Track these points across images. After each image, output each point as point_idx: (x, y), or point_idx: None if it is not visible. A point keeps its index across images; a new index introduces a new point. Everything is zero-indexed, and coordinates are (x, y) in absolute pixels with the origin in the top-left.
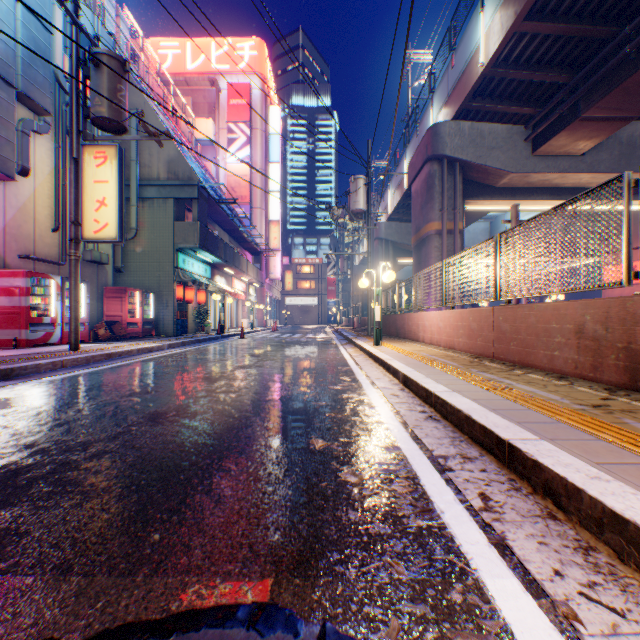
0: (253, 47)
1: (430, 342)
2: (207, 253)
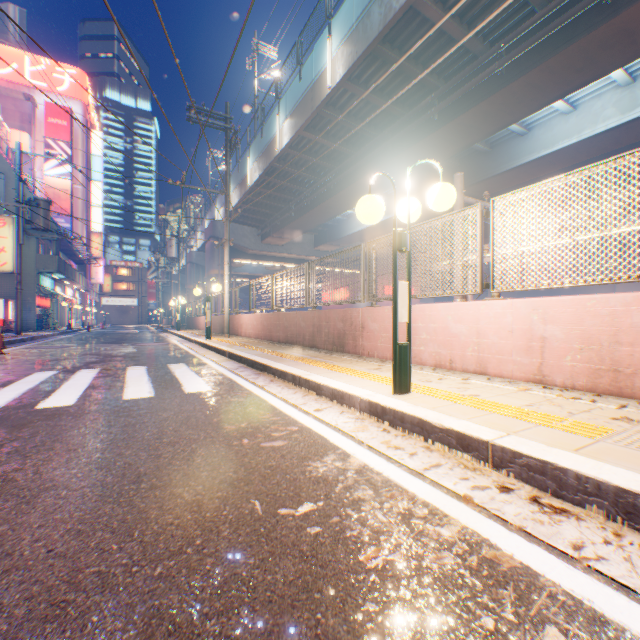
0: (75, 75)
1: (203, 329)
2: (61, 274)
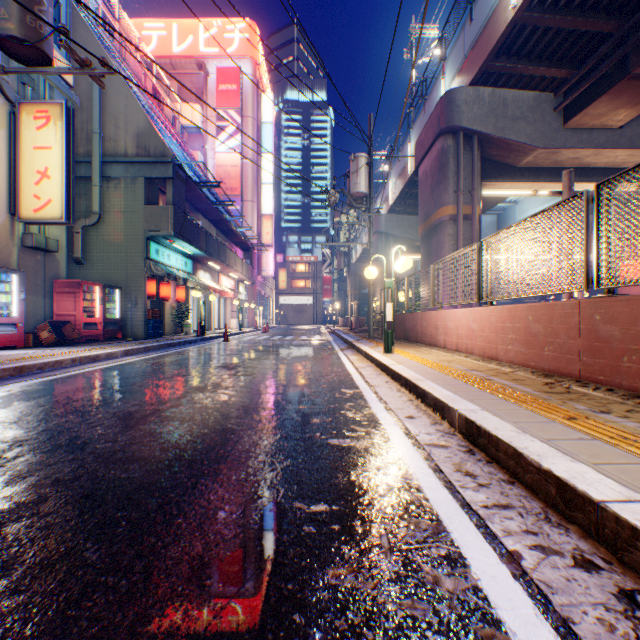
0: (244, 29)
1: (456, 348)
2: (185, 243)
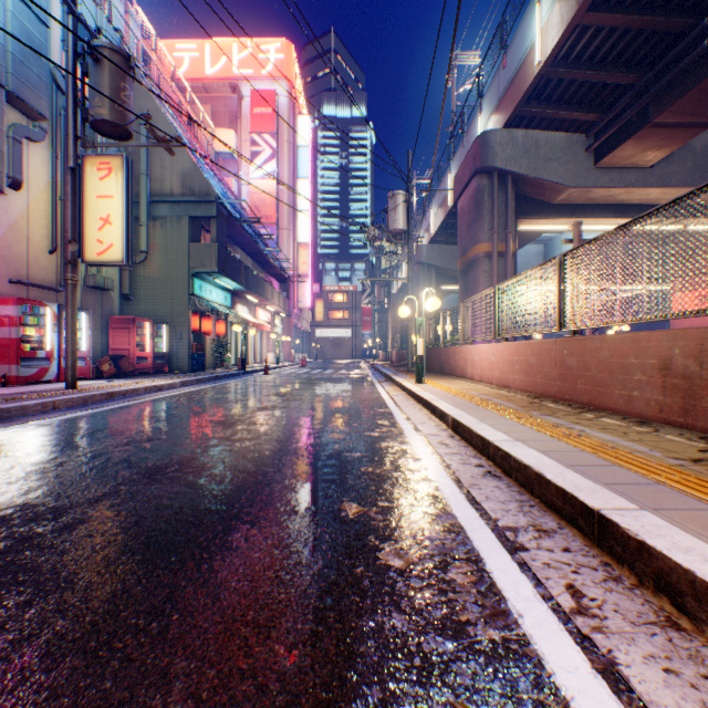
0: (279, 49)
1: (480, 379)
2: (227, 279)
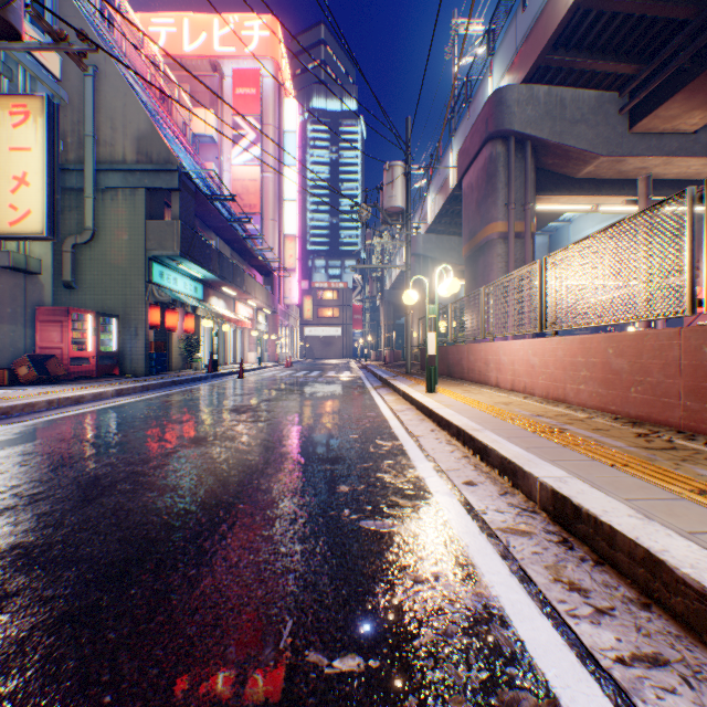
0: (264, 26)
1: (512, 387)
2: (194, 264)
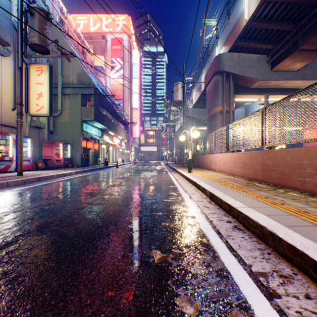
0: (124, 19)
1: (219, 170)
2: (99, 123)
